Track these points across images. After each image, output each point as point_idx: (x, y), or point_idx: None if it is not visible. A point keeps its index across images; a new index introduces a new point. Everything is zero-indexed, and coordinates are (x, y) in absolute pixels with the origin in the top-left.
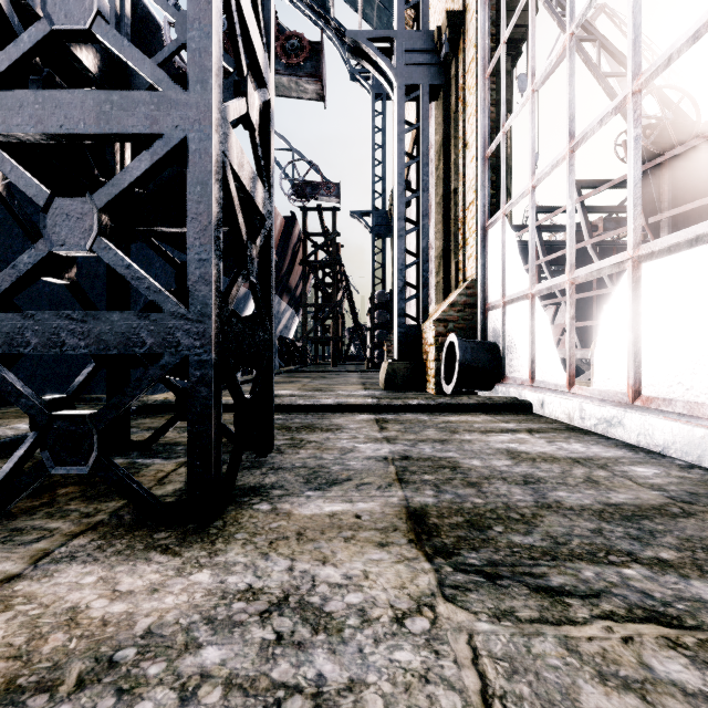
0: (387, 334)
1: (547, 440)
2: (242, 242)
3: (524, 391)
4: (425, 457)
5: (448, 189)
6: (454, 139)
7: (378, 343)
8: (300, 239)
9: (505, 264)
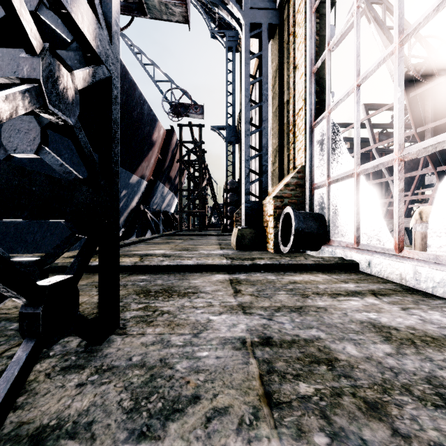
0: (236, 209)
1: (400, 307)
2: (32, 50)
3: (350, 252)
4: (288, 339)
5: (282, 101)
6: (286, 64)
7: (230, 215)
8: (177, 145)
9: (330, 152)
